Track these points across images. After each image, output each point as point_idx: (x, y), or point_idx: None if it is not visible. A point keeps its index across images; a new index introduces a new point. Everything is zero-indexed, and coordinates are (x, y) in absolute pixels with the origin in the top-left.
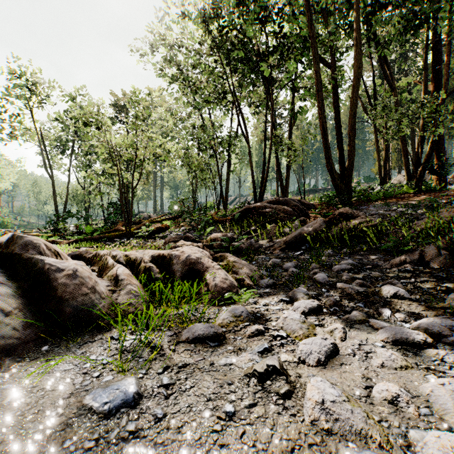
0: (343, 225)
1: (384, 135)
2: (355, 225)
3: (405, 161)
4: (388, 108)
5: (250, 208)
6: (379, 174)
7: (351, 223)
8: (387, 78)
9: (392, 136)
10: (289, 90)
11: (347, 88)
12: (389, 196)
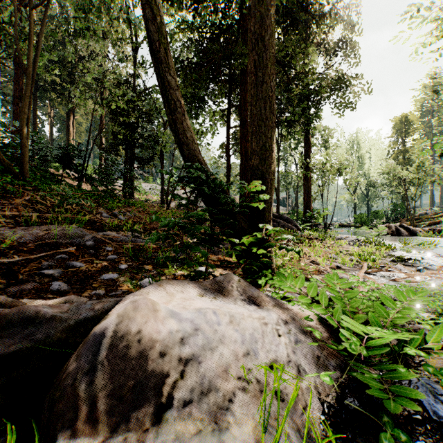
0: None
1: None
2: None
3: None
4: None
5: None
6: None
7: None
8: None
9: None
10: None
11: None
12: None
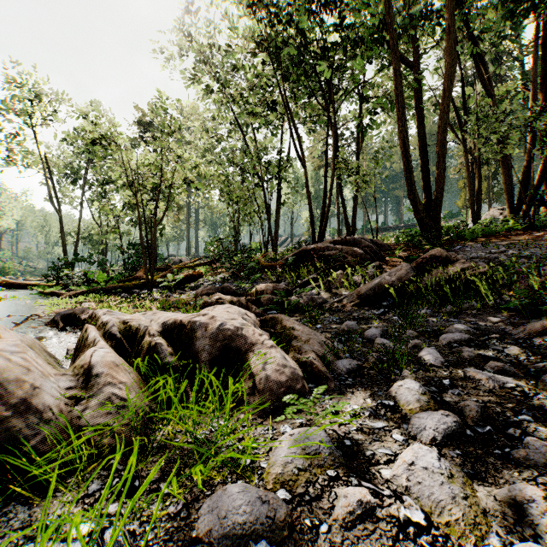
0: (440, 272)
1: (478, 157)
2: (457, 272)
3: (506, 189)
4: (490, 117)
5: (308, 250)
6: (471, 206)
7: (450, 270)
8: (483, 83)
9: (494, 155)
10: (355, 102)
11: (428, 99)
12: (489, 234)
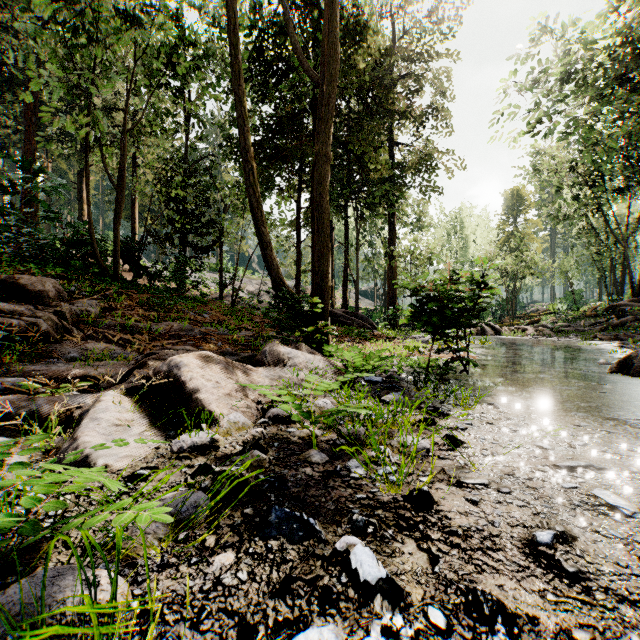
0: None
1: None
2: None
3: None
4: None
5: (612, 306)
6: None
7: None
8: None
9: None
10: None
11: None
12: None
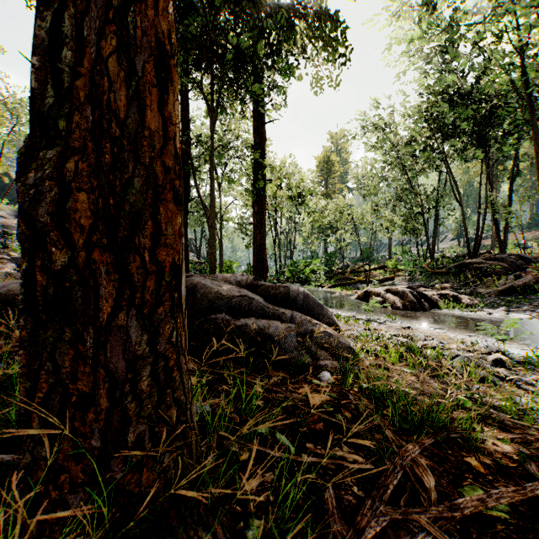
0: None
1: None
2: None
3: None
4: None
5: (465, 263)
6: None
7: None
8: None
9: None
10: None
11: None
12: None
